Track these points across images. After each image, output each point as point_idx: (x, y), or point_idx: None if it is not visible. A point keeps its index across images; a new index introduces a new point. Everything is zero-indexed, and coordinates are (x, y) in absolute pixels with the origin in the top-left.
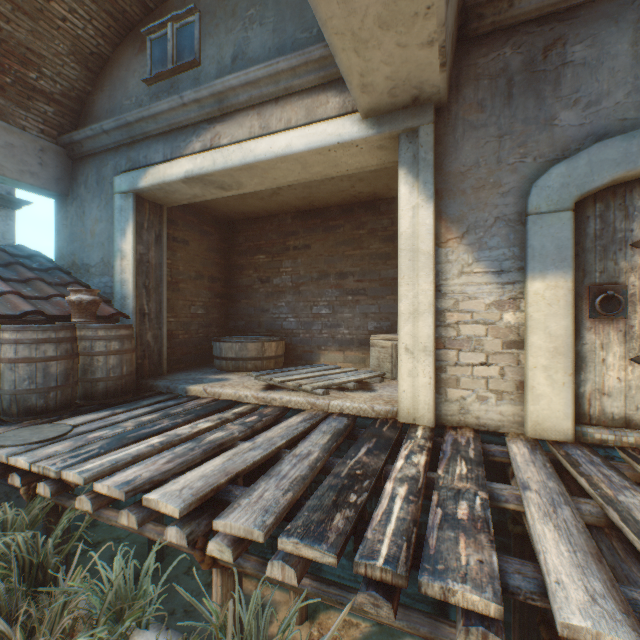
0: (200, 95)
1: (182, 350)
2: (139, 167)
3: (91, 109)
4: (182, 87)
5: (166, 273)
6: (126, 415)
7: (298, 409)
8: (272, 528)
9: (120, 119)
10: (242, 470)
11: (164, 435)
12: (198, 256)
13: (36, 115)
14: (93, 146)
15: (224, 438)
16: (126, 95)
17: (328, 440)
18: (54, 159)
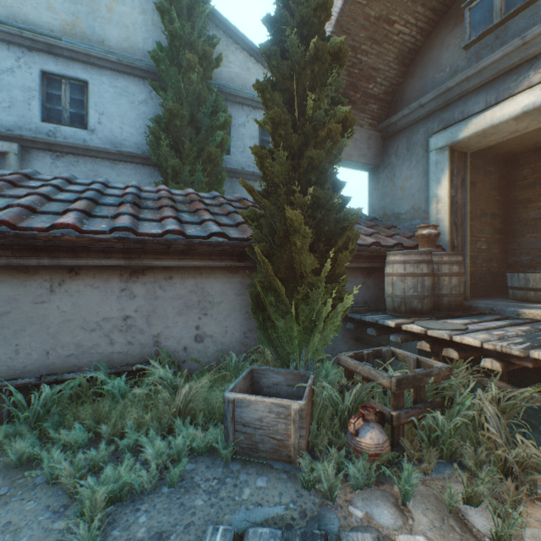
0: None
1: (469, 281)
2: (453, 124)
3: (400, 96)
4: (511, 32)
5: (468, 211)
6: (491, 324)
7: None
8: None
9: (439, 89)
10: None
11: None
12: (481, 195)
13: (367, 114)
14: (405, 122)
15: None
16: (437, 70)
17: None
18: (373, 142)
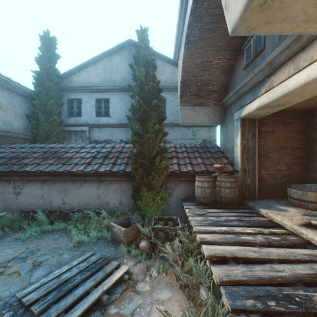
0: (260, 68)
1: (270, 188)
2: (242, 107)
3: (228, 88)
4: (257, 64)
5: (257, 151)
6: (225, 214)
7: (316, 246)
8: (225, 282)
9: (234, 90)
10: (240, 257)
11: (228, 227)
12: (281, 137)
13: (212, 99)
14: (228, 103)
15: (248, 240)
16: (238, 77)
17: (306, 273)
18: (218, 112)
